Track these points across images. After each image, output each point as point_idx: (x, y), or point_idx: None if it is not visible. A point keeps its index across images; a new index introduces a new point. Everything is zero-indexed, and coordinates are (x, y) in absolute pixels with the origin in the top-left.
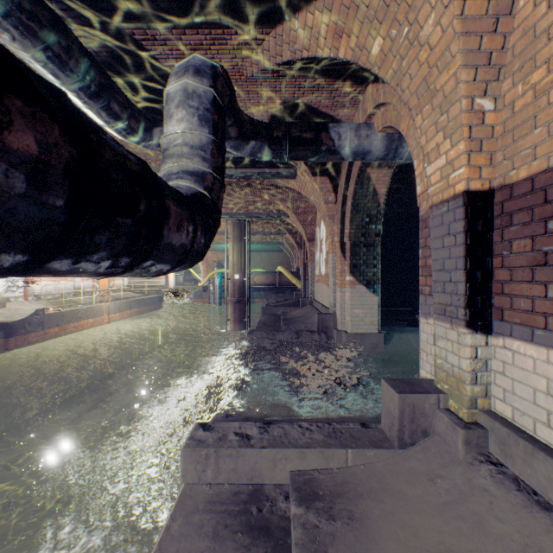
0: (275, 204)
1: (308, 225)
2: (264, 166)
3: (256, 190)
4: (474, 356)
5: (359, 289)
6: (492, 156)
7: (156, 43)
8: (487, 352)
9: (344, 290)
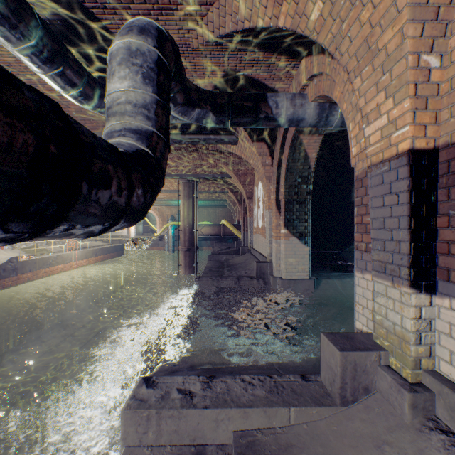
0: (219, 167)
1: (247, 184)
2: (210, 133)
3: (203, 154)
4: (419, 316)
5: (292, 241)
6: (437, 114)
7: (106, 12)
8: (431, 312)
9: (279, 242)
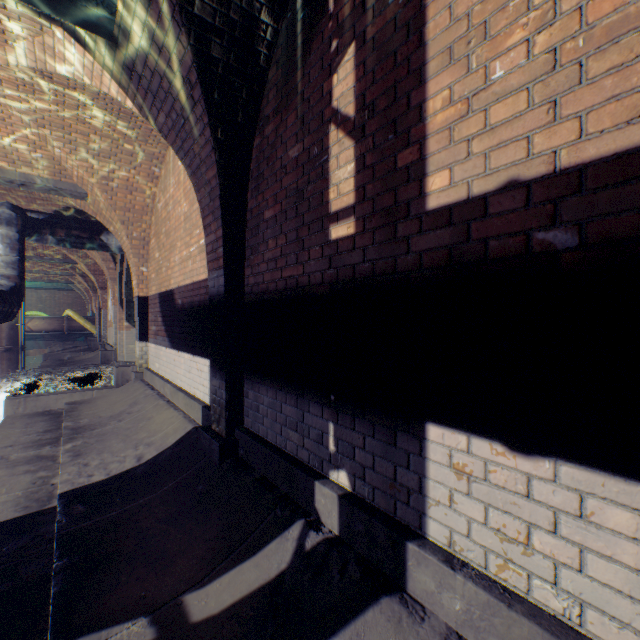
0: (61, 252)
1: (100, 274)
2: None
3: None
4: (143, 350)
5: (134, 331)
6: (148, 285)
7: None
8: (148, 349)
9: (123, 332)
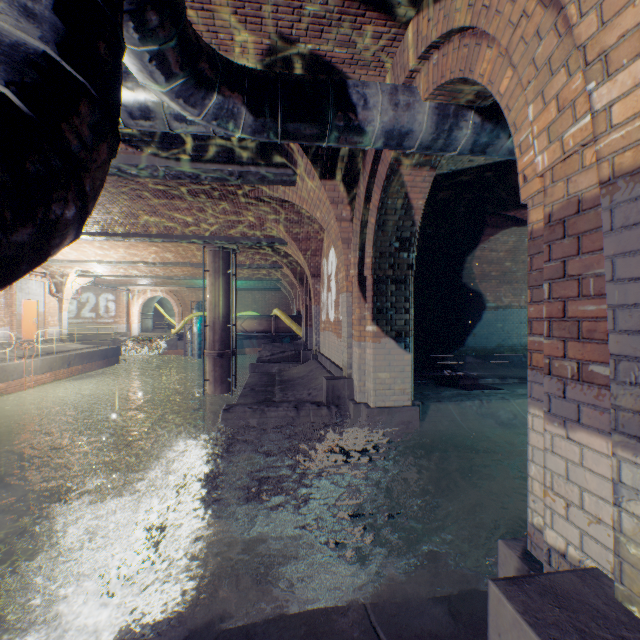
0: (268, 226)
1: (311, 255)
2: (249, 162)
3: (241, 204)
4: None
5: (385, 344)
6: None
7: None
8: None
9: (364, 345)
